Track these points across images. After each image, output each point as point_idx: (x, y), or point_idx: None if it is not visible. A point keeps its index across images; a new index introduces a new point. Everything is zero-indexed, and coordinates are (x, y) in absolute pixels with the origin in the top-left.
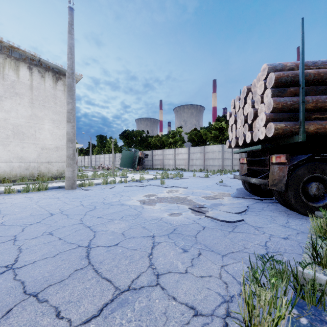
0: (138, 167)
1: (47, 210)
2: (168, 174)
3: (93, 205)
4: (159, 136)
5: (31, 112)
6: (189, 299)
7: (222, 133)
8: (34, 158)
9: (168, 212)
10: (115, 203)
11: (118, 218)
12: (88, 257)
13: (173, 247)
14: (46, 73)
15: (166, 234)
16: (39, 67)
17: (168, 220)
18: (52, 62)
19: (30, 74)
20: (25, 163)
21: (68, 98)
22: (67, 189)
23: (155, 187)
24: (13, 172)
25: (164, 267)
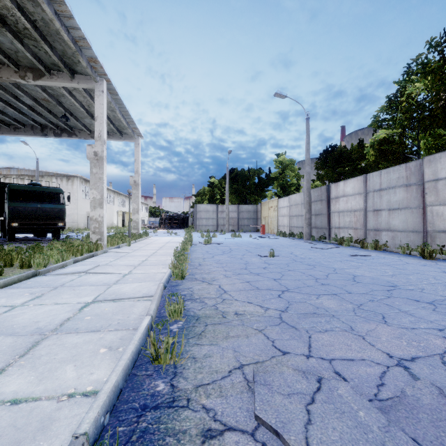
0: (161, 226)
1: None
2: None
3: None
4: None
5: None
6: None
7: (213, 191)
8: None
9: None
10: None
11: None
12: None
13: None
14: (64, 178)
15: None
16: (60, 176)
17: None
18: (63, 173)
19: (57, 181)
20: None
21: None
22: None
23: None
24: None
25: None
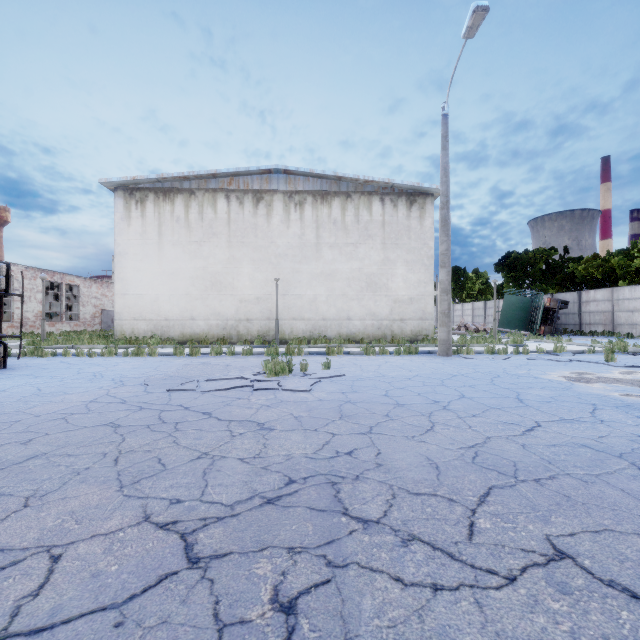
0: (543, 329)
1: (445, 372)
2: (625, 345)
3: (494, 374)
4: (598, 257)
5: (383, 256)
6: (635, 432)
7: None
8: (386, 314)
9: (619, 393)
10: (524, 375)
11: (538, 387)
12: (523, 402)
13: (622, 413)
14: (399, 199)
15: (614, 406)
16: (391, 195)
17: (617, 398)
18: (407, 182)
19: (382, 208)
20: (377, 321)
21: (442, 236)
22: (440, 355)
23: (591, 364)
24: (366, 332)
25: (609, 419)
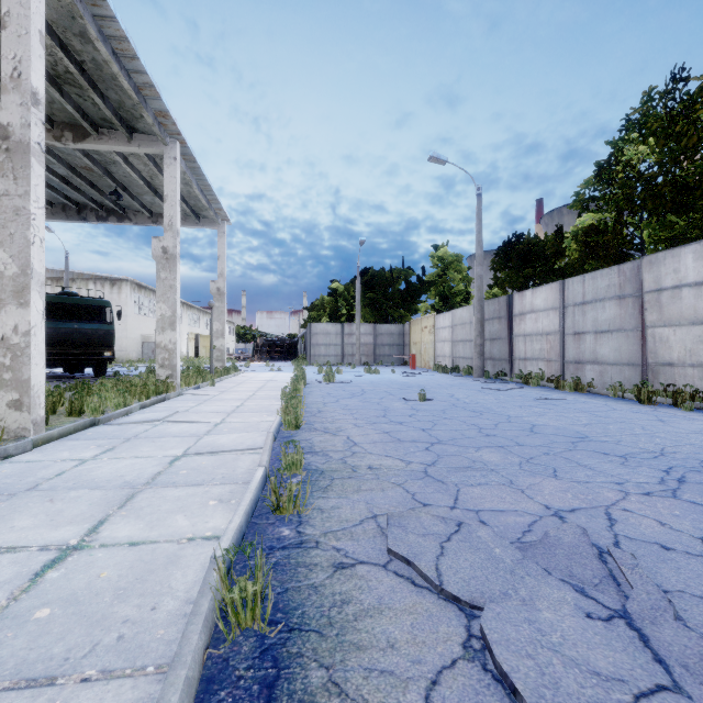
0: (256, 357)
1: None
2: None
3: None
4: None
5: None
6: None
7: (336, 303)
8: None
9: None
10: None
11: None
12: None
13: None
14: (106, 283)
15: None
16: (101, 280)
17: None
18: (105, 274)
19: (96, 287)
20: None
21: None
22: None
23: None
24: None
25: None
